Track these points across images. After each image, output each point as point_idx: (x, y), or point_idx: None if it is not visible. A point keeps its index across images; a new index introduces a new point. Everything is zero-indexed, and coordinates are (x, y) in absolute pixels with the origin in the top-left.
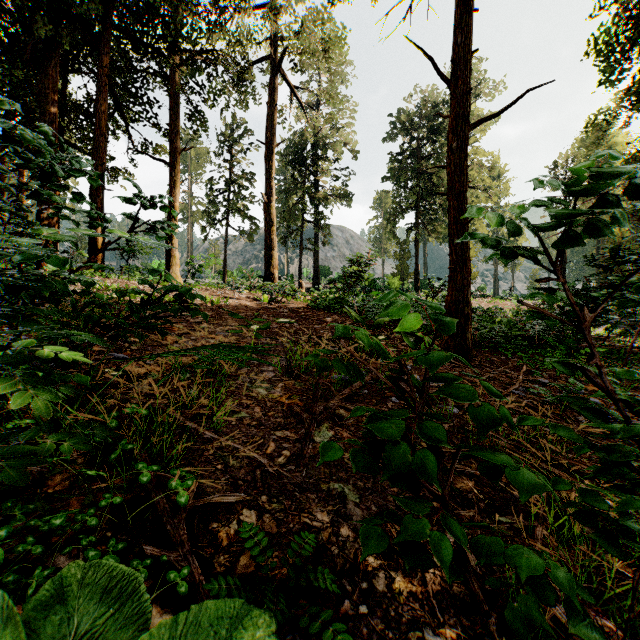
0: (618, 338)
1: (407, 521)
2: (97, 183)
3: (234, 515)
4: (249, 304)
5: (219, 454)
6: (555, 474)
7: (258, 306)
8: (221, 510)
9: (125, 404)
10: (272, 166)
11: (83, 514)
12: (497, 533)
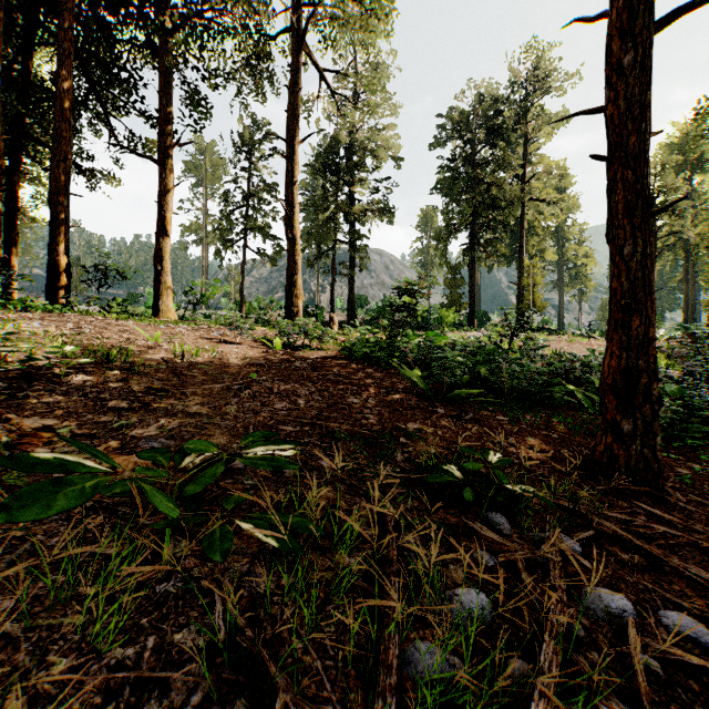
0: None
1: None
2: None
3: None
4: (252, 354)
5: None
6: None
7: (264, 357)
8: None
9: None
10: (295, 168)
11: None
12: None
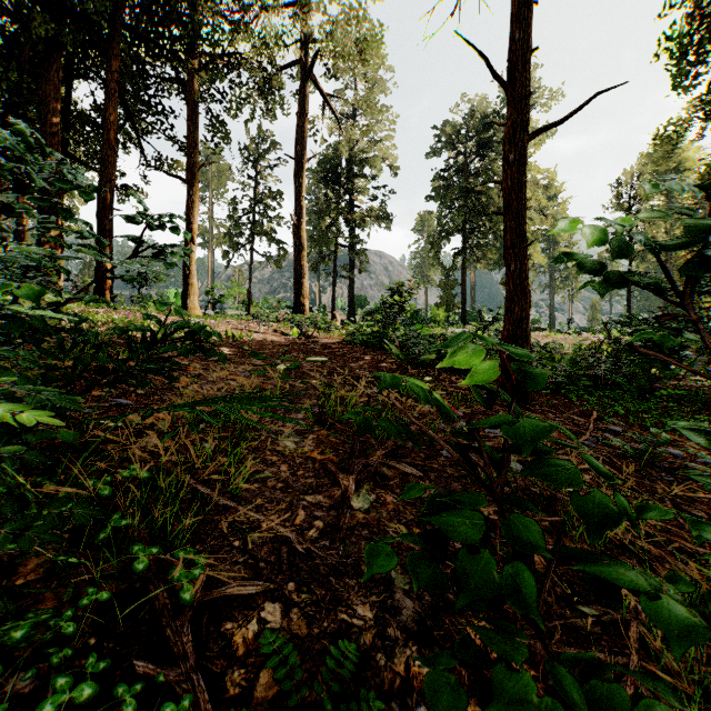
0: (694, 377)
1: (497, 674)
2: (85, 195)
3: (253, 611)
4: (276, 339)
5: (237, 527)
6: (642, 547)
7: (286, 341)
8: (237, 604)
9: (125, 463)
10: (302, 184)
11: (57, 618)
12: (581, 630)
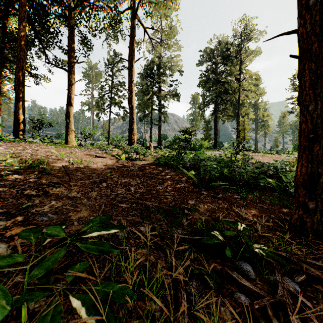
0: None
1: None
2: None
3: None
4: (110, 162)
5: None
6: None
7: (116, 164)
8: None
9: None
10: (133, 74)
11: None
12: None
